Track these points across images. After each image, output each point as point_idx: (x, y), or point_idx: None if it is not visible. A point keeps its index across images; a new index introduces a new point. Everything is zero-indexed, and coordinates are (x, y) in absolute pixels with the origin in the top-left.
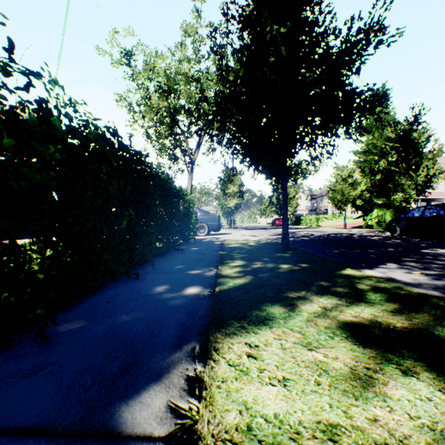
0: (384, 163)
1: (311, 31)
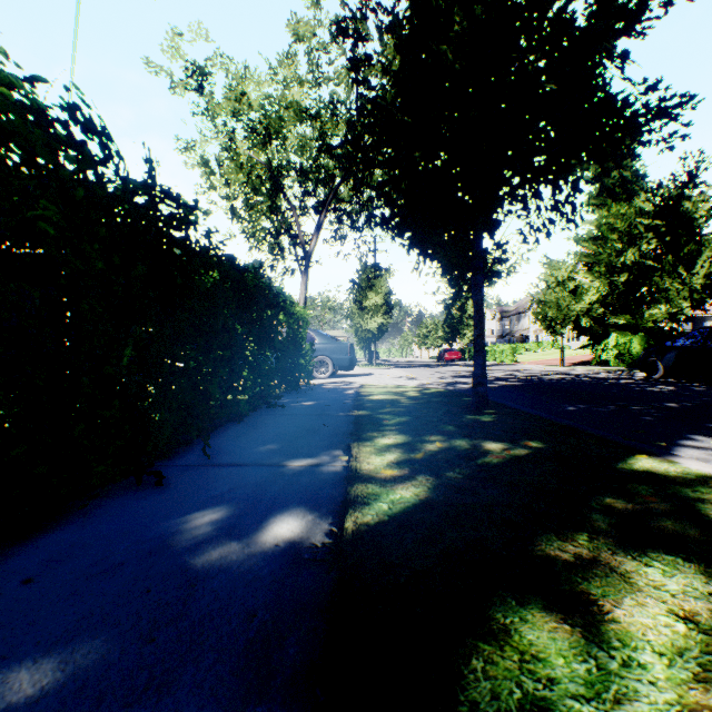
0: (633, 254)
1: None
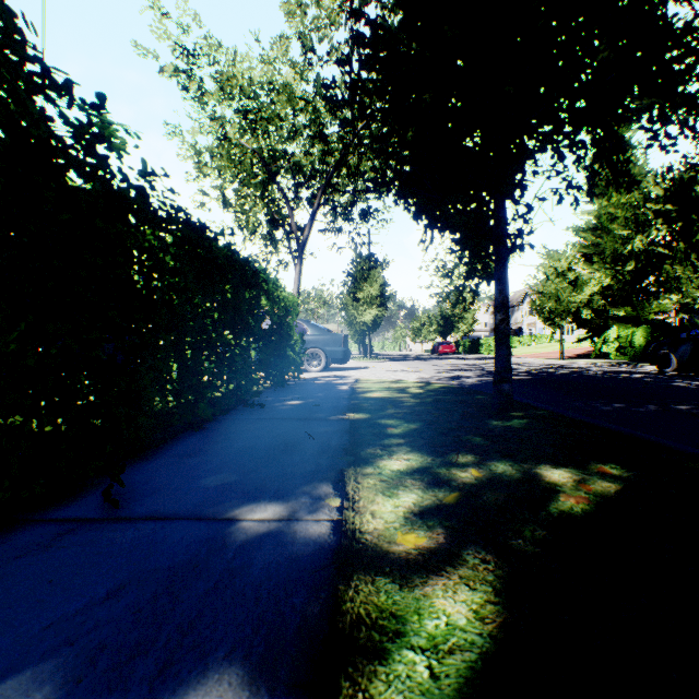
0: (640, 241)
1: None
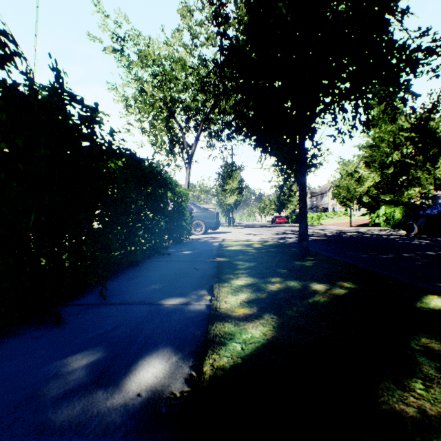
0: (397, 155)
1: None
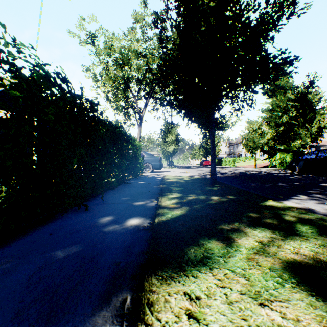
0: (286, 117)
1: (236, 2)
